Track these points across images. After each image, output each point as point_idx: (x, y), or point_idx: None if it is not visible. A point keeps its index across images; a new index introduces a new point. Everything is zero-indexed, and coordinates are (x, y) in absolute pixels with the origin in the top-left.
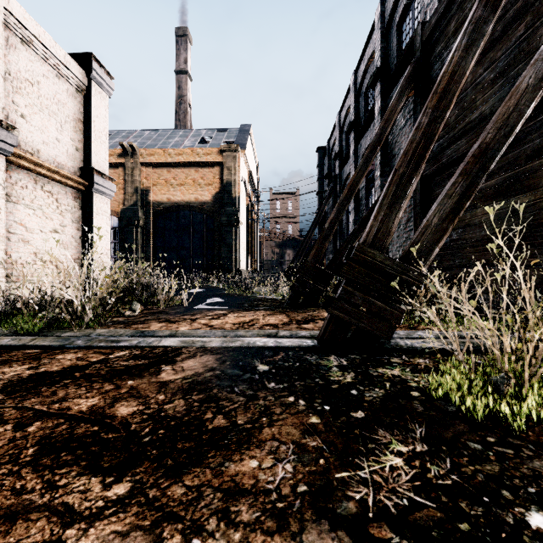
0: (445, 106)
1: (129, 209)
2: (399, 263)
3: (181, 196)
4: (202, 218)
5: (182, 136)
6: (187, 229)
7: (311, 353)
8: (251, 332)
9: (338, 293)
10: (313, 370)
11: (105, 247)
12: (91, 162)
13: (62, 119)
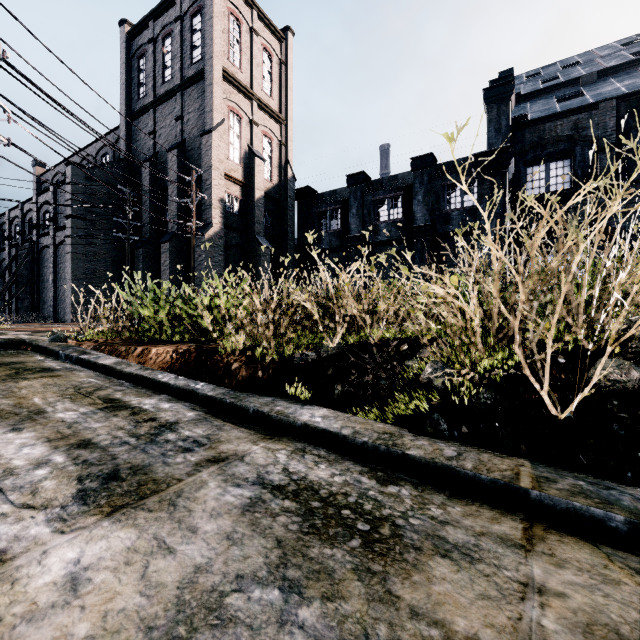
0: (5, 289)
1: None
2: None
3: None
4: None
5: None
6: None
7: None
8: None
9: None
10: None
11: None
12: None
13: None
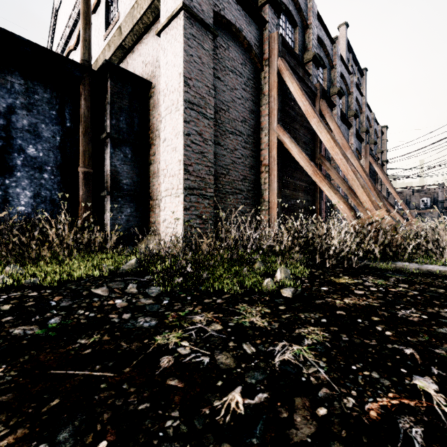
0: None
1: None
2: None
3: None
4: None
5: None
6: None
7: None
8: None
9: None
10: None
11: None
12: None
13: None
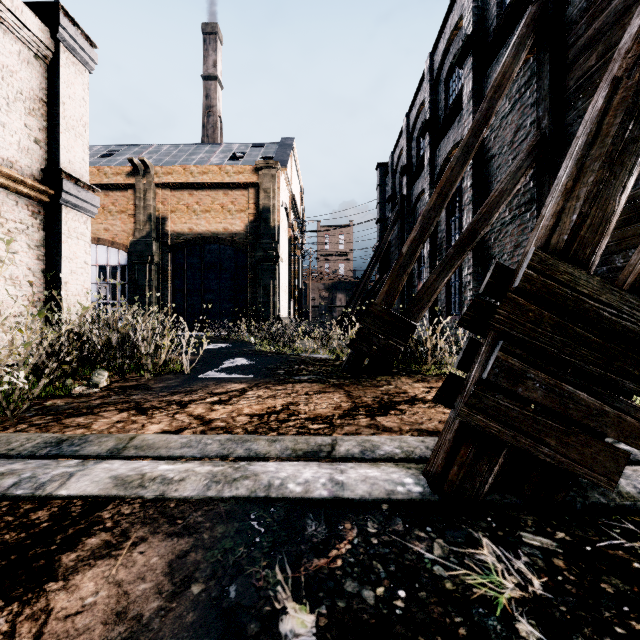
0: None
1: (140, 241)
2: (636, 299)
3: (207, 225)
4: (232, 253)
5: (209, 151)
6: (214, 267)
7: (424, 526)
8: (280, 442)
9: (487, 373)
10: (460, 639)
11: (83, 285)
12: (58, 161)
13: (9, 93)
